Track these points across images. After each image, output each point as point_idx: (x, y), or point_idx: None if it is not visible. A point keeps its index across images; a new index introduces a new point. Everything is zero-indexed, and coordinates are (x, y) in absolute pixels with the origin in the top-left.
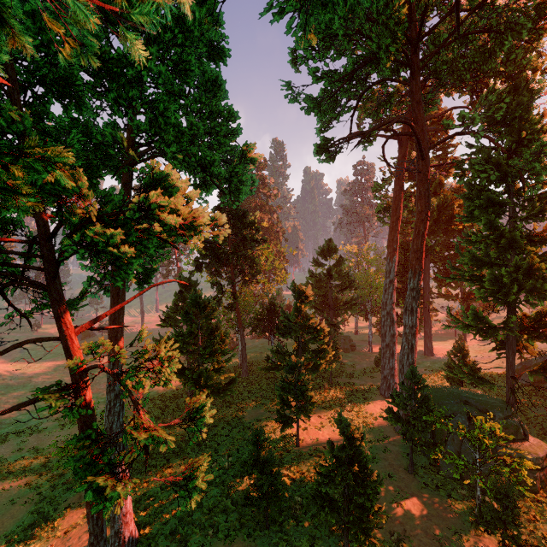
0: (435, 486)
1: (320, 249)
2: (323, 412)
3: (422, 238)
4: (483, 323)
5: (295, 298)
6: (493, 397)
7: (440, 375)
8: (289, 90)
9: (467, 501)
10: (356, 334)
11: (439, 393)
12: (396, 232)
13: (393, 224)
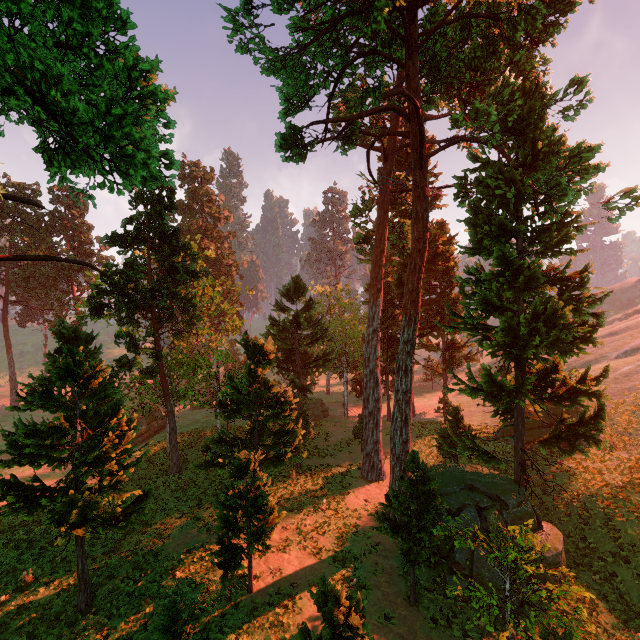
0: (446, 622)
1: (284, 289)
2: (289, 518)
3: (419, 274)
4: (497, 386)
5: (248, 357)
6: (499, 475)
7: (427, 442)
8: (236, 31)
9: (487, 637)
10: (328, 394)
11: (440, 477)
12: (380, 269)
13: (377, 258)
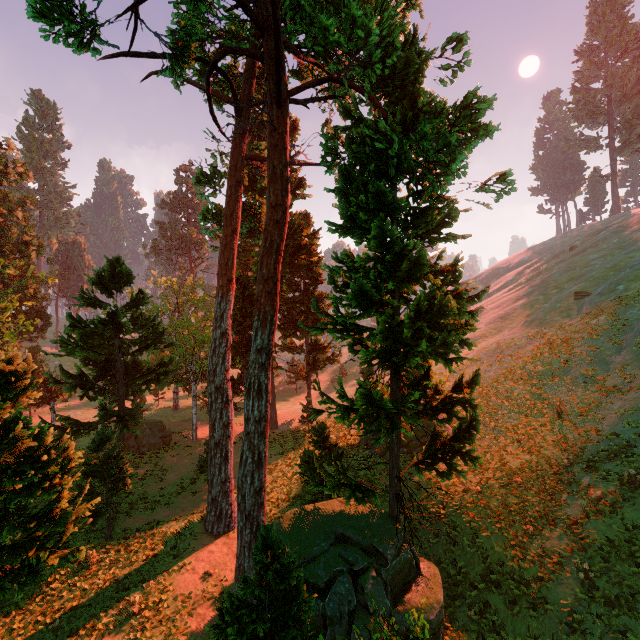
0: None
1: (95, 275)
2: None
3: (277, 255)
4: (376, 408)
5: None
6: (372, 510)
7: (289, 461)
8: None
9: None
10: (176, 410)
11: (304, 532)
12: (231, 253)
13: (227, 238)
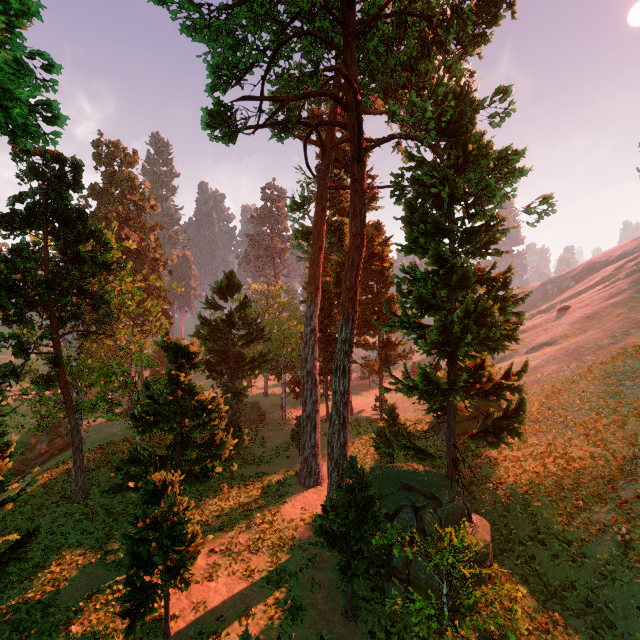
0: (385, 633)
1: (216, 285)
2: (218, 538)
3: (357, 271)
4: (432, 385)
5: (170, 361)
6: (433, 472)
7: (364, 441)
8: None
9: None
10: (266, 396)
11: (377, 479)
12: (318, 266)
13: (315, 255)
